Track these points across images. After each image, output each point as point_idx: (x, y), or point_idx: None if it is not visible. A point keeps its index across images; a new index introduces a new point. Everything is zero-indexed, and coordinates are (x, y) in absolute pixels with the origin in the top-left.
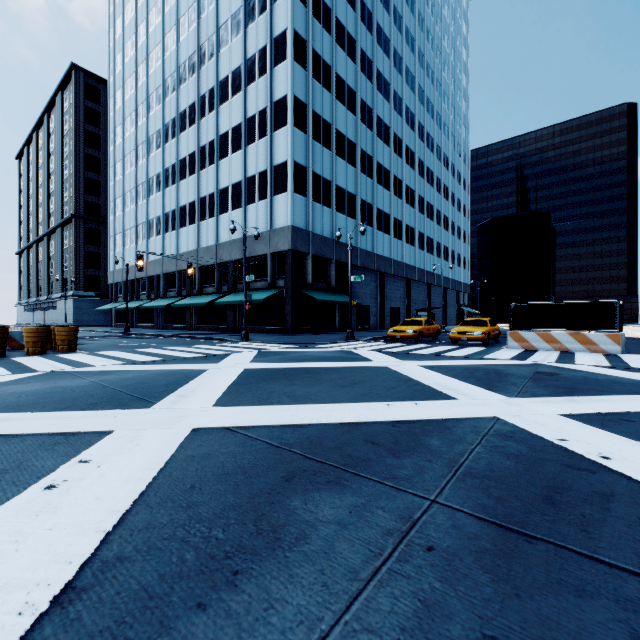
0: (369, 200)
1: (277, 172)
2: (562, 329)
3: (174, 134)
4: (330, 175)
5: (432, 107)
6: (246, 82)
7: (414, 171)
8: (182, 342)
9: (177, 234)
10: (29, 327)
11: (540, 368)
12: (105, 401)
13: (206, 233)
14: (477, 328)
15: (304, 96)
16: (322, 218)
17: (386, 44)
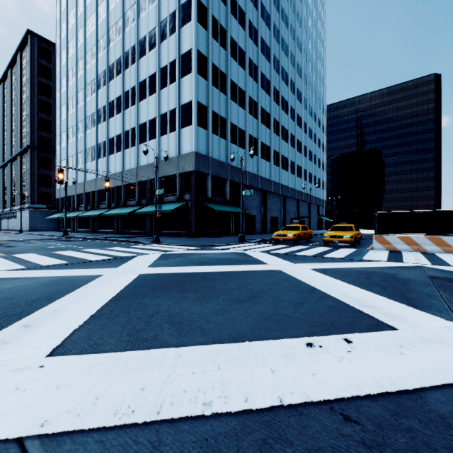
0: (255, 135)
1: (184, 110)
2: (420, 233)
3: (105, 82)
4: (225, 114)
5: (300, 70)
6: (160, 40)
7: (288, 116)
8: (102, 244)
9: (107, 160)
10: None
11: (427, 271)
12: None
13: (129, 158)
14: (346, 232)
15: (205, 51)
16: (219, 147)
17: (267, 19)
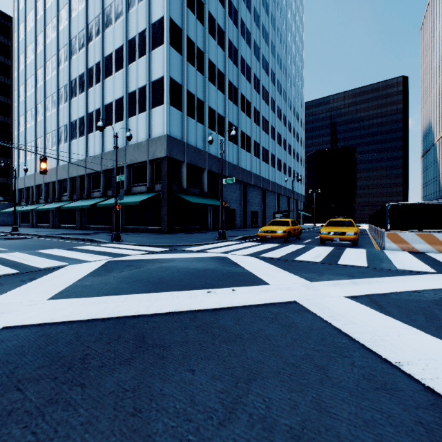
0: (235, 123)
1: (155, 87)
2: None
3: (66, 58)
4: (203, 96)
5: (280, 61)
6: (127, 8)
7: (268, 106)
8: (42, 244)
9: (69, 145)
10: None
11: None
12: None
13: (93, 144)
14: (347, 228)
15: (180, 21)
16: (196, 132)
17: (248, 1)
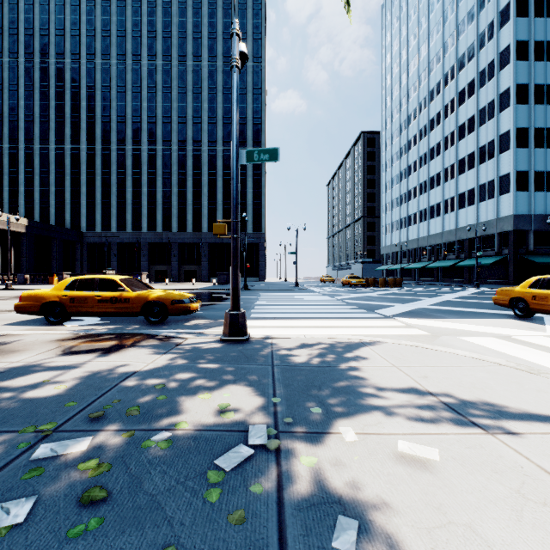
0: None
1: (502, 180)
2: None
3: (425, 162)
4: None
5: None
6: (478, 125)
7: None
8: (440, 286)
9: (427, 223)
10: (391, 278)
11: None
12: (438, 293)
13: (448, 222)
14: None
15: (525, 123)
16: (545, 201)
17: None
